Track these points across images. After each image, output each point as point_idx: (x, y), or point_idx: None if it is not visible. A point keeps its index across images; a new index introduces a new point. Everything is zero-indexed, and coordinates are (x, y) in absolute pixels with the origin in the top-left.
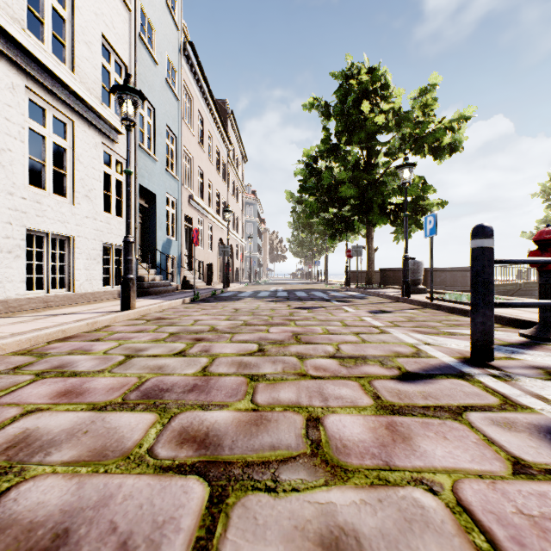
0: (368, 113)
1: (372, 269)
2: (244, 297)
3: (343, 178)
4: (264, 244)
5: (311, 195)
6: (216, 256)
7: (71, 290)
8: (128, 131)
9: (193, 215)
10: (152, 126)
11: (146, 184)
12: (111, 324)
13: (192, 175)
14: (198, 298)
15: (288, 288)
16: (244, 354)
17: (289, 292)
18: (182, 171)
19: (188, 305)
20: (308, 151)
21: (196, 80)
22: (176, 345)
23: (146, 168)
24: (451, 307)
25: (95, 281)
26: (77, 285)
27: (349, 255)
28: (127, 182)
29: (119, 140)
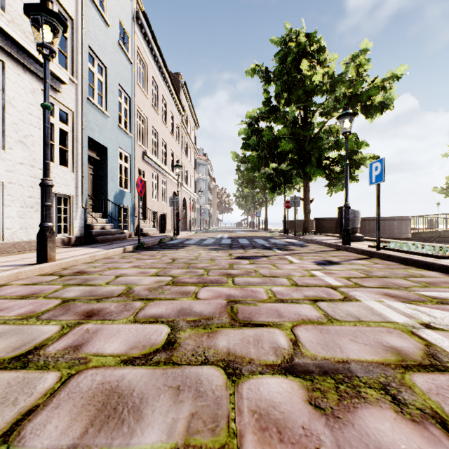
0: (307, 72)
1: (308, 219)
2: (188, 244)
3: (283, 134)
4: (214, 198)
5: (253, 150)
6: (170, 208)
7: (1, 239)
8: (46, 60)
9: (147, 170)
10: (104, 84)
11: (96, 137)
12: (10, 282)
13: (146, 134)
14: (142, 246)
15: (233, 236)
16: (134, 357)
17: (233, 239)
18: (135, 129)
19: (128, 254)
20: (250, 112)
21: (150, 49)
22: (42, 330)
23: (96, 122)
24: (405, 258)
25: (33, 229)
26: (9, 234)
27: (288, 206)
28: (44, 118)
29: (62, 90)
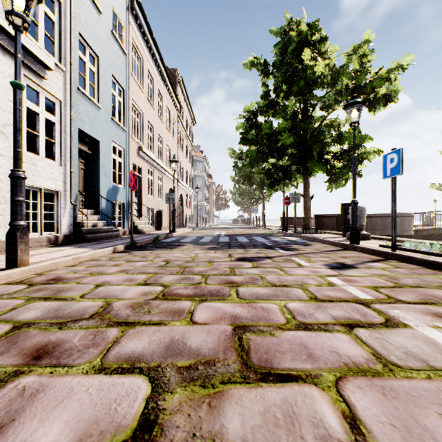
0: (309, 62)
1: (308, 215)
2: (185, 243)
3: (283, 127)
4: (211, 195)
5: (251, 144)
6: (166, 204)
7: None
8: (17, 31)
9: (142, 165)
10: (96, 74)
11: (88, 130)
12: None
13: (141, 128)
14: (135, 245)
15: (230, 233)
16: None
17: (231, 237)
18: (129, 123)
19: (118, 254)
20: (249, 106)
21: (146, 41)
22: None
23: (88, 113)
24: (429, 261)
25: None
26: None
27: (287, 202)
28: (15, 99)
29: (48, 76)
